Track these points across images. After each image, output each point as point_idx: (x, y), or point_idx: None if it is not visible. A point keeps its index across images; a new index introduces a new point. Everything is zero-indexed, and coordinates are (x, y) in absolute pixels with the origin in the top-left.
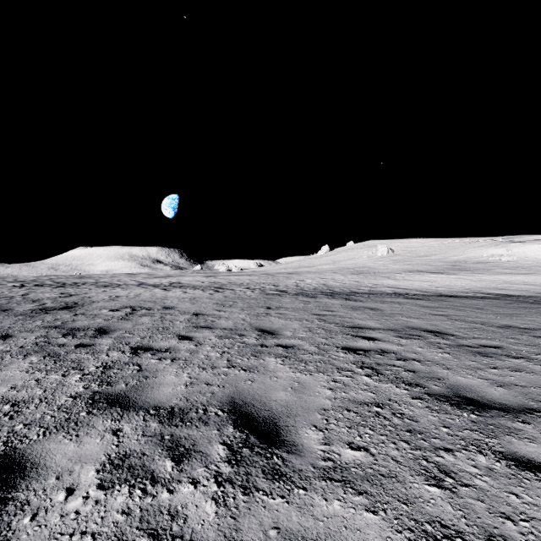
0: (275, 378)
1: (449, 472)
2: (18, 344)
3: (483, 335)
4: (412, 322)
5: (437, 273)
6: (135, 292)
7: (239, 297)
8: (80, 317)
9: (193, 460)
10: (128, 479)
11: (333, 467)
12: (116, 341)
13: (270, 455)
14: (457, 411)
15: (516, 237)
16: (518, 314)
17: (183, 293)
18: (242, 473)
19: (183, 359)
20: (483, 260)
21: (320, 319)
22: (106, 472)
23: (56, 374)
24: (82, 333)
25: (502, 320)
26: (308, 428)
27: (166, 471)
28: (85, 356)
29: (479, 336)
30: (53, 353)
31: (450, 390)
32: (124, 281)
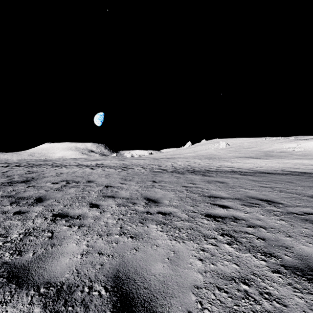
0: (155, 246)
1: None
2: None
3: (301, 203)
4: (249, 192)
5: (256, 158)
6: (73, 170)
7: (136, 174)
8: (30, 188)
9: None
10: None
11: None
12: (44, 209)
13: None
14: None
15: (302, 137)
16: None
17: (102, 171)
18: None
19: (87, 226)
20: (284, 151)
21: (188, 190)
22: None
23: None
24: (25, 201)
25: (309, 191)
26: None
27: None
28: (16, 222)
29: (299, 204)
30: None
31: (301, 262)
32: (69, 163)
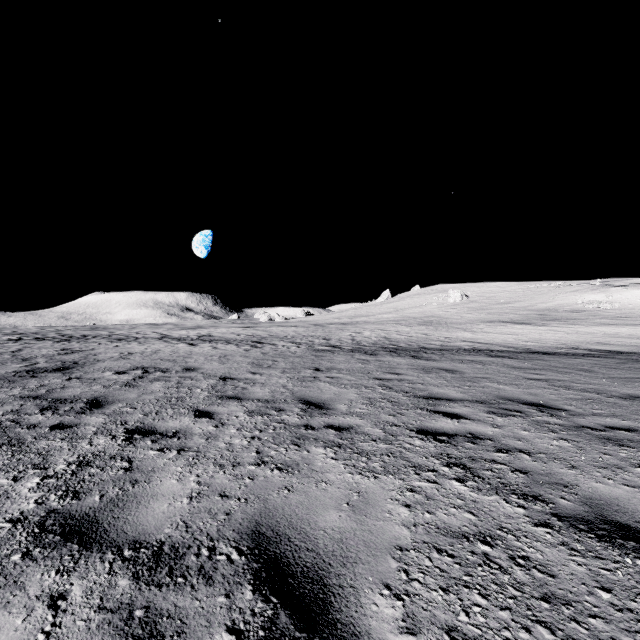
0: (324, 484)
1: None
2: None
3: (604, 410)
4: (505, 390)
5: (523, 324)
6: (154, 348)
7: (281, 355)
8: (74, 382)
9: None
10: None
11: None
12: (108, 420)
13: None
14: (613, 552)
15: (616, 281)
16: (638, 378)
17: (213, 349)
18: None
19: (194, 450)
20: (578, 308)
21: (384, 385)
22: None
23: (4, 477)
24: (67, 407)
25: (621, 388)
26: (376, 593)
27: None
28: (59, 444)
29: (600, 411)
30: (16, 440)
31: (589, 509)
32: (144, 334)
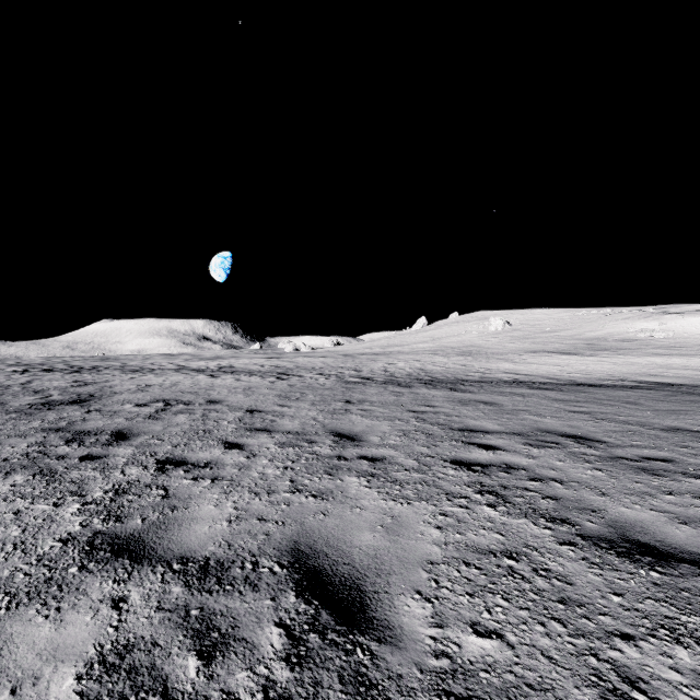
0: (359, 509)
1: (635, 679)
2: (1, 455)
3: (643, 441)
4: (544, 422)
5: (569, 354)
6: (172, 380)
7: (309, 387)
8: (94, 415)
9: (232, 656)
10: (126, 694)
11: (451, 669)
12: (137, 451)
13: (352, 646)
14: (629, 565)
15: (671, 307)
16: (685, 410)
17: (236, 381)
18: (307, 682)
19: (228, 479)
20: (629, 337)
21: (418, 417)
22: (93, 679)
23: (45, 503)
24: (93, 439)
25: (665, 420)
26: (408, 597)
27: (188, 677)
28: (92, 474)
29: (639, 443)
30: (47, 470)
31: (613, 530)
32: (160, 365)
